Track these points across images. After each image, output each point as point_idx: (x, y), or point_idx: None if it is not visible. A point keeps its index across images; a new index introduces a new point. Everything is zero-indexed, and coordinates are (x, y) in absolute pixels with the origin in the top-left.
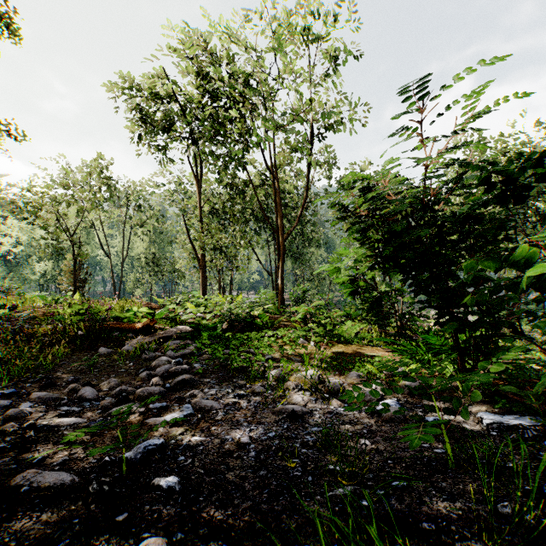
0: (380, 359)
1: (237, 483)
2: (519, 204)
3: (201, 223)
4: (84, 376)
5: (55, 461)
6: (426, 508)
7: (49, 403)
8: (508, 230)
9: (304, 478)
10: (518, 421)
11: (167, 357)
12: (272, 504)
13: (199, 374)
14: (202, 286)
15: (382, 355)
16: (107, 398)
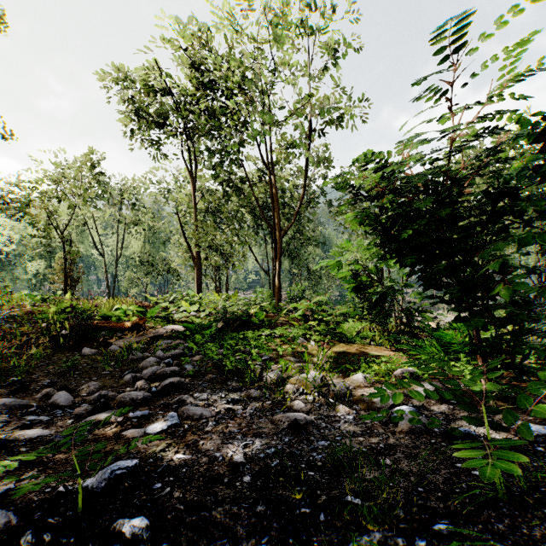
0: (387, 359)
1: (226, 525)
2: None
3: (196, 220)
4: (63, 379)
5: None
6: None
7: (15, 412)
8: None
9: (314, 516)
10: None
11: (156, 357)
12: None
13: (190, 376)
14: (197, 284)
15: (387, 355)
16: (83, 405)
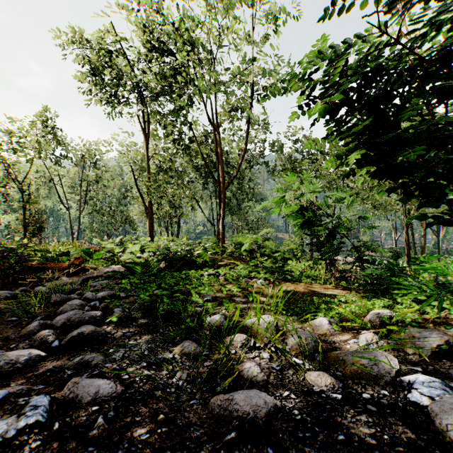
0: (347, 299)
1: None
2: None
3: (148, 173)
4: None
5: None
6: None
7: None
8: None
9: None
10: None
11: (83, 299)
12: None
13: (115, 322)
14: (149, 232)
15: (340, 293)
16: None
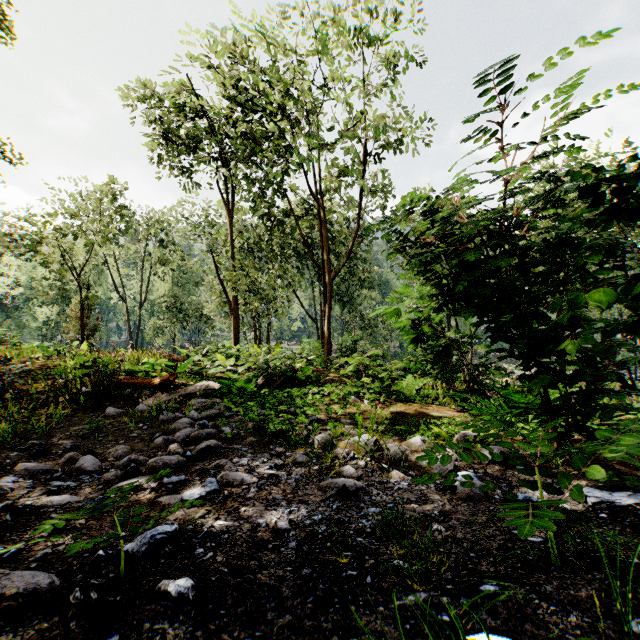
0: (450, 421)
1: (272, 586)
2: (638, 219)
3: (233, 259)
4: (87, 442)
5: (32, 556)
6: (530, 625)
7: (38, 477)
8: (618, 256)
9: (361, 579)
10: (633, 500)
11: (190, 418)
12: (319, 619)
13: (228, 439)
14: (234, 334)
15: (451, 416)
16: (112, 470)
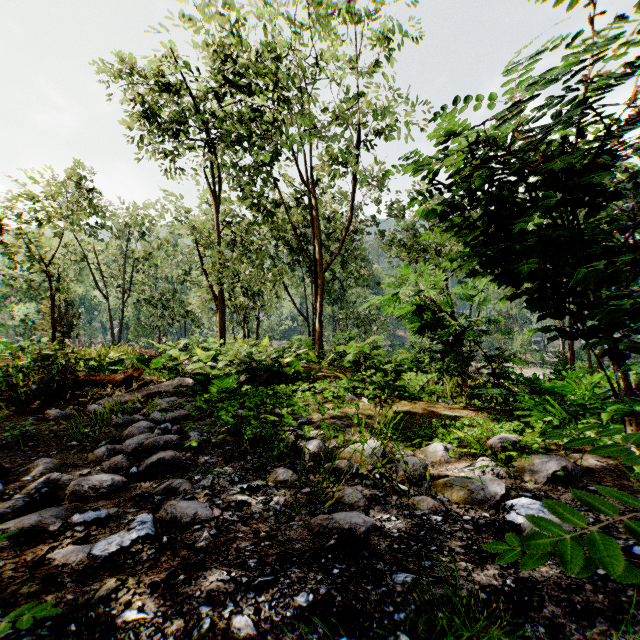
0: (472, 422)
1: None
2: None
3: (219, 250)
4: (6, 454)
5: None
6: None
7: None
8: None
9: None
10: None
11: (150, 421)
12: None
13: (193, 447)
14: (220, 330)
15: (467, 415)
16: (16, 497)
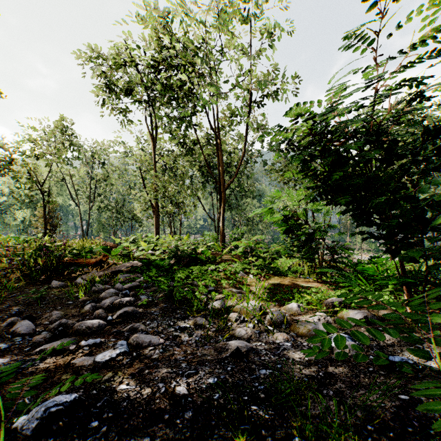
0: (317, 290)
1: None
2: None
3: (155, 175)
4: (30, 309)
5: None
6: None
7: None
8: None
9: None
10: None
11: (116, 289)
12: None
13: (144, 305)
14: (155, 228)
15: (316, 286)
16: (43, 333)
